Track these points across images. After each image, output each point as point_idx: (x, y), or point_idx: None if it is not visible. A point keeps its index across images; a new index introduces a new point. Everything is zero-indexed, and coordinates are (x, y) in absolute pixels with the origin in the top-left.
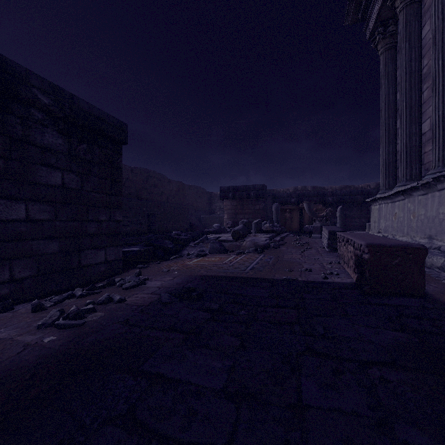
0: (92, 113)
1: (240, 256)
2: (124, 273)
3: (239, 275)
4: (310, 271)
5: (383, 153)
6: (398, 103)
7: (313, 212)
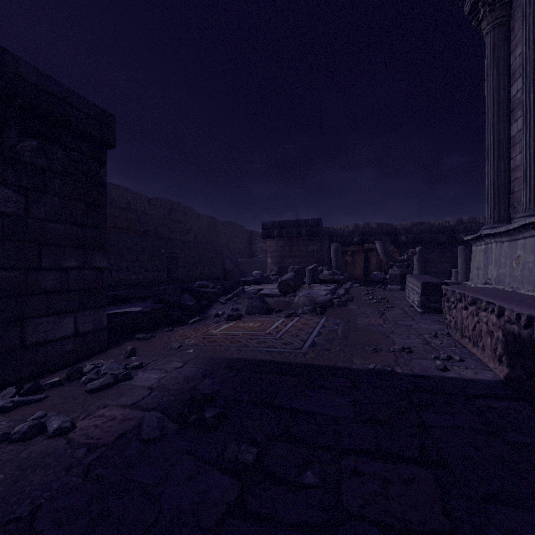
0: (45, 88)
1: (291, 319)
2: (112, 350)
3: (293, 360)
4: (410, 352)
5: (490, 172)
6: (512, 102)
7: (390, 255)
